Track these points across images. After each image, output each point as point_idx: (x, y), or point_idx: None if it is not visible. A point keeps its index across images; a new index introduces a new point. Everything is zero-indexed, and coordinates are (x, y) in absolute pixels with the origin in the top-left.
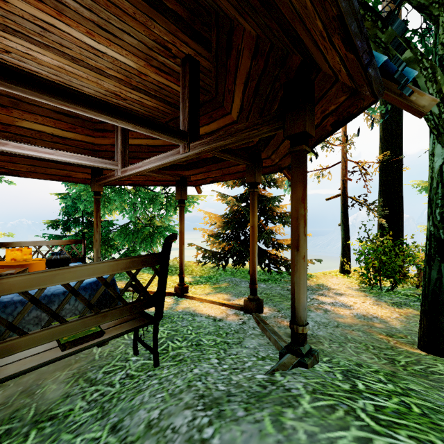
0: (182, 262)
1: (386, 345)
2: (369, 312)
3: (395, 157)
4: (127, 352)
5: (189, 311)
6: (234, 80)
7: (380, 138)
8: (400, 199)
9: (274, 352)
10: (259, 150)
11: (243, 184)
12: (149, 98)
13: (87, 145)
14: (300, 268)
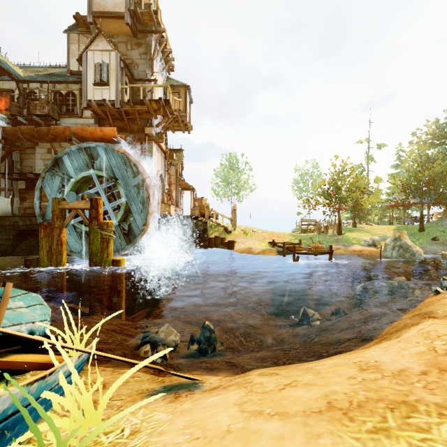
0: None
1: None
2: None
3: None
4: None
5: None
6: None
7: None
8: None
9: None
10: None
11: None
12: None
13: None
14: None
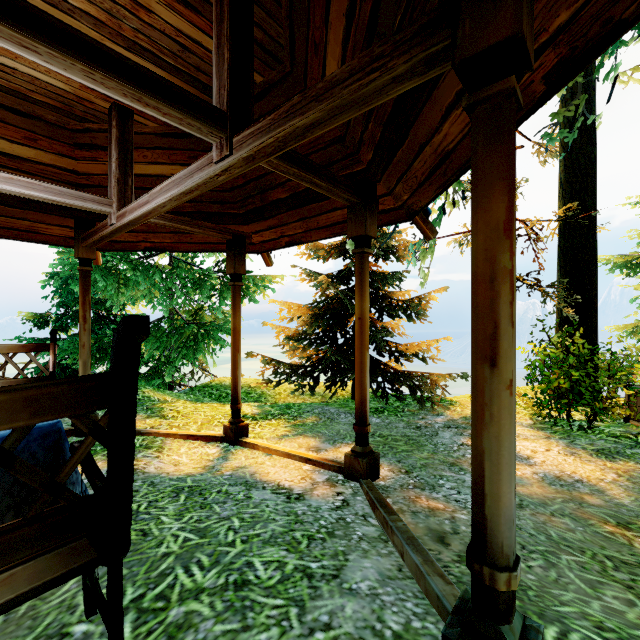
0: (236, 383)
1: (633, 555)
2: (564, 470)
3: (584, 211)
4: (75, 605)
5: (244, 476)
6: (325, 11)
7: (560, 182)
8: (593, 279)
9: (419, 609)
10: (372, 180)
11: (342, 255)
12: (165, 73)
13: (62, 174)
14: (501, 412)
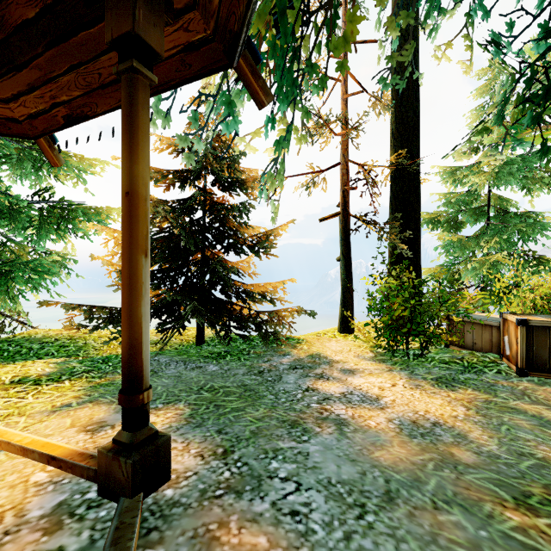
0: None
1: None
2: (417, 410)
3: (411, 159)
4: None
5: None
6: None
7: (392, 132)
8: (418, 220)
9: None
10: None
11: (183, 182)
12: None
13: None
14: None
